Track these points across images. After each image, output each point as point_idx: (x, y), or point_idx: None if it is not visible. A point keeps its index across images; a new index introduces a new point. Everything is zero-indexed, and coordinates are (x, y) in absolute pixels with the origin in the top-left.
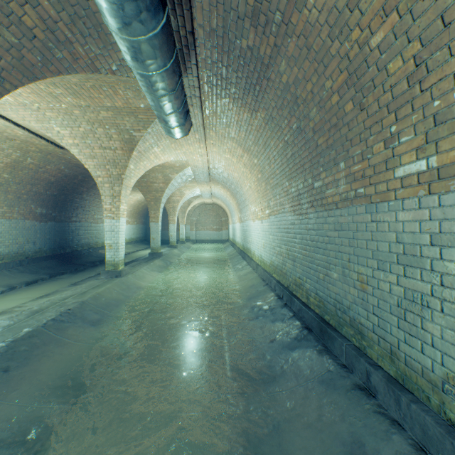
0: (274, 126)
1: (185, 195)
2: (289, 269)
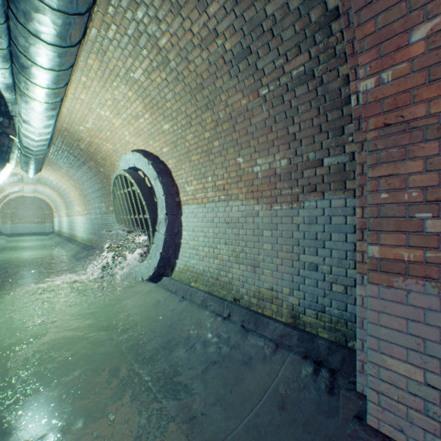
0: (86, 179)
1: (6, 191)
2: (94, 238)
